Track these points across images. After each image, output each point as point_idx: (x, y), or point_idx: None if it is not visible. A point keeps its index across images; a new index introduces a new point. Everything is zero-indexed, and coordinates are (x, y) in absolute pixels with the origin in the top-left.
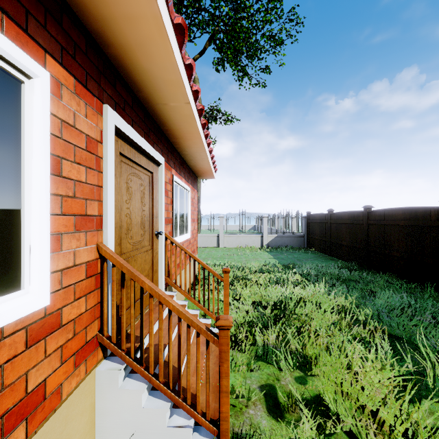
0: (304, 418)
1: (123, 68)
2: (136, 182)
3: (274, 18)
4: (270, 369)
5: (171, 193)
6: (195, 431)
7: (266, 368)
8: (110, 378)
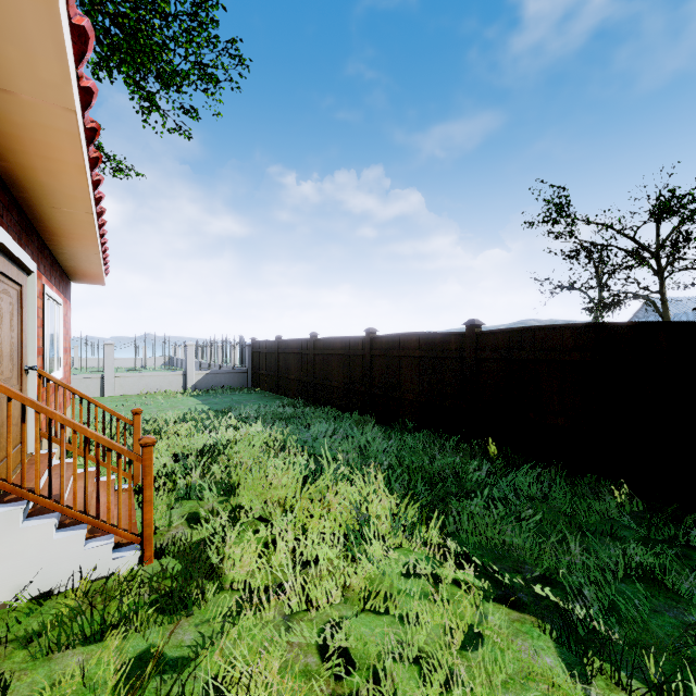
0: (221, 513)
1: (9, 175)
2: (6, 301)
3: (205, 41)
4: (194, 503)
5: (41, 311)
6: (115, 552)
7: (189, 503)
8: (7, 520)
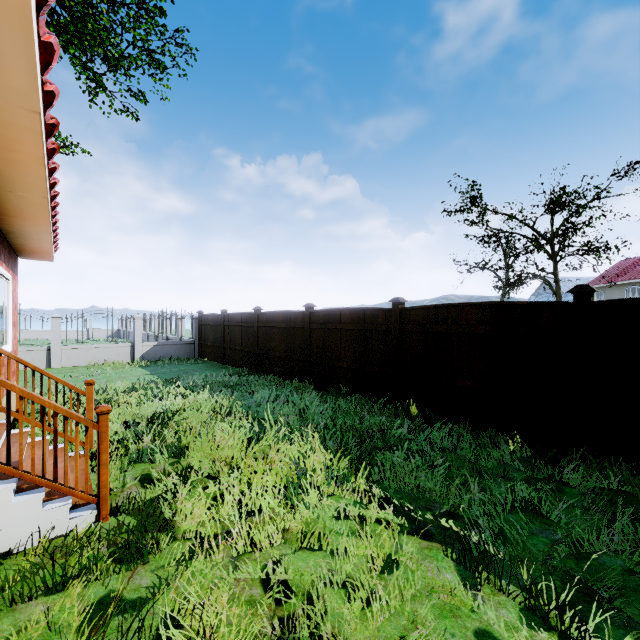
0: (173, 473)
1: None
2: None
3: (153, 29)
4: (146, 465)
5: None
6: (72, 512)
7: (141, 466)
8: None
